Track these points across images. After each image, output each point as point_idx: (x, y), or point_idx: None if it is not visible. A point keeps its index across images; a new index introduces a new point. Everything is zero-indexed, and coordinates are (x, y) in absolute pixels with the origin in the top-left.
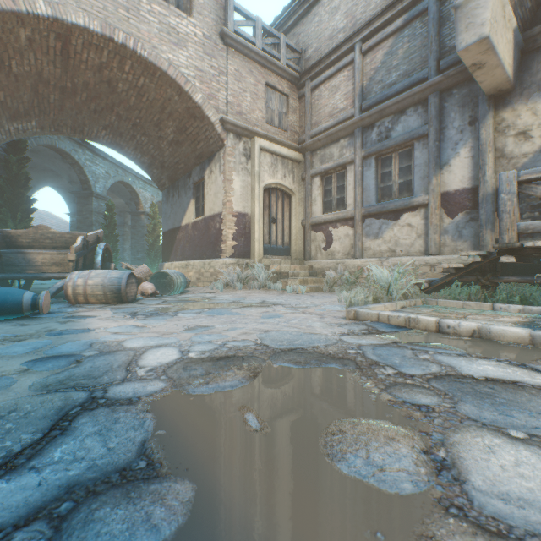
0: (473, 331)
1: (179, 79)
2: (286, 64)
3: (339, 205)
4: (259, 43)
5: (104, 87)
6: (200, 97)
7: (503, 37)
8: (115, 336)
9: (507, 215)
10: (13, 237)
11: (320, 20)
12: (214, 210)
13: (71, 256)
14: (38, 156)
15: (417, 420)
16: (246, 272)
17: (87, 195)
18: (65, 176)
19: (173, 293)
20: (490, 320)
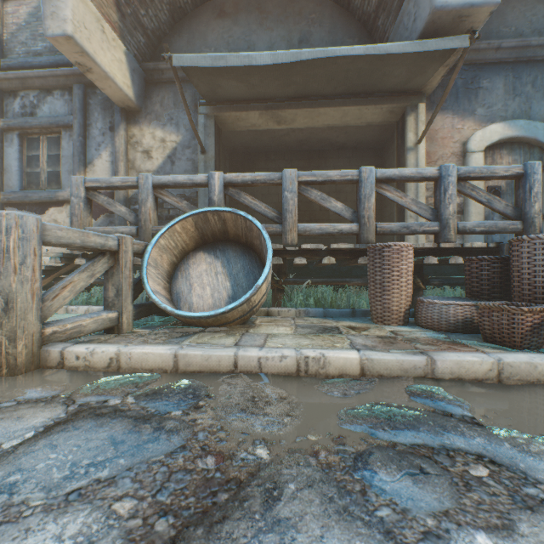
0: None
1: None
2: None
3: None
4: None
5: None
6: None
7: (108, 52)
8: None
9: (77, 218)
10: None
11: None
12: None
13: None
14: None
15: None
16: None
17: None
18: None
19: None
20: None
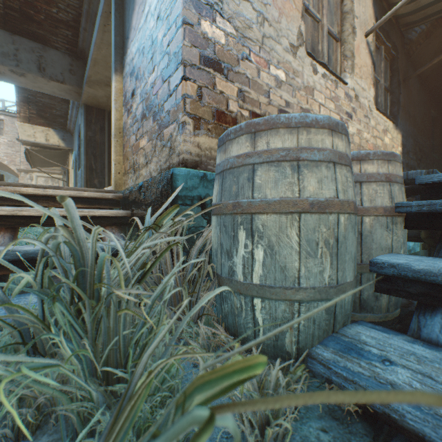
0: None
1: None
2: None
3: None
4: None
5: None
6: (7, 162)
7: None
8: None
9: None
10: None
11: None
12: None
13: None
14: None
15: None
16: None
17: None
18: None
19: None
20: None
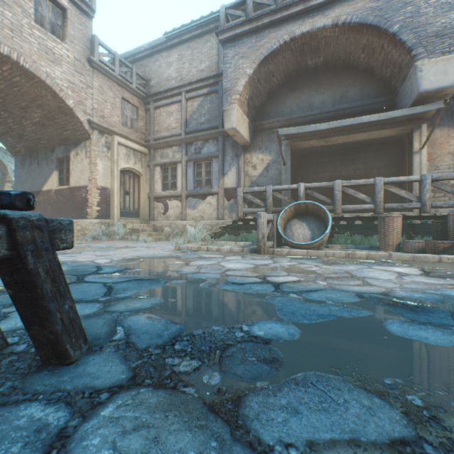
0: (217, 249)
1: (55, 87)
2: (137, 87)
3: (173, 187)
4: (118, 71)
5: None
6: (72, 102)
7: (243, 126)
8: (66, 259)
9: (240, 205)
10: None
11: (161, 65)
12: (80, 183)
13: None
14: None
15: (186, 261)
16: (109, 229)
17: None
18: None
19: None
20: None
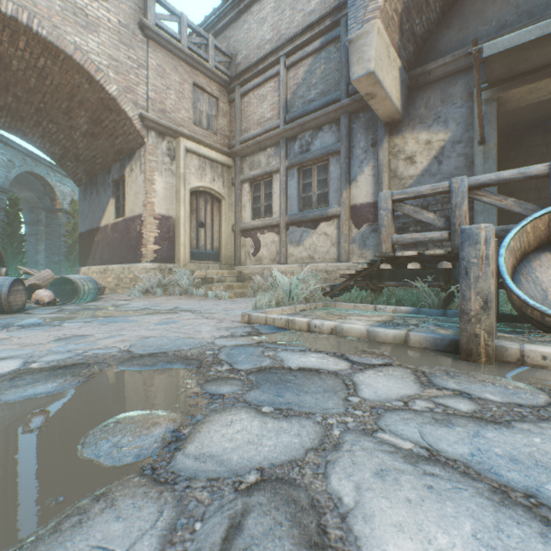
0: (332, 330)
1: (89, 65)
2: (215, 66)
3: (267, 212)
4: (185, 41)
5: None
6: (115, 89)
7: (389, 74)
8: None
9: (385, 228)
10: None
11: (250, 28)
12: (134, 212)
13: None
14: None
15: (197, 406)
16: (168, 278)
17: None
18: None
19: (79, 301)
20: (362, 320)
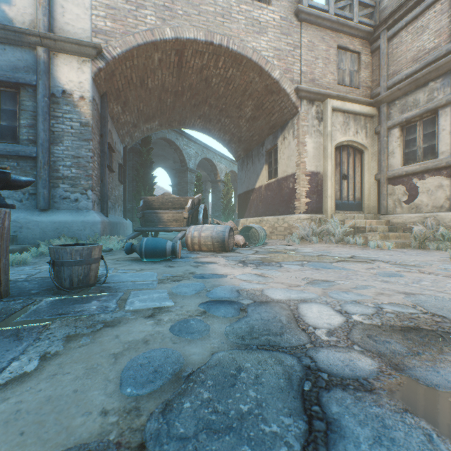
0: None
1: (260, 61)
2: (358, 22)
3: (426, 154)
4: (332, 9)
5: (202, 85)
6: (277, 73)
7: None
8: (249, 284)
9: None
10: (150, 202)
11: None
12: (286, 172)
13: (185, 214)
14: (155, 147)
15: None
16: (320, 227)
17: (184, 171)
18: (171, 158)
19: (257, 245)
20: None
